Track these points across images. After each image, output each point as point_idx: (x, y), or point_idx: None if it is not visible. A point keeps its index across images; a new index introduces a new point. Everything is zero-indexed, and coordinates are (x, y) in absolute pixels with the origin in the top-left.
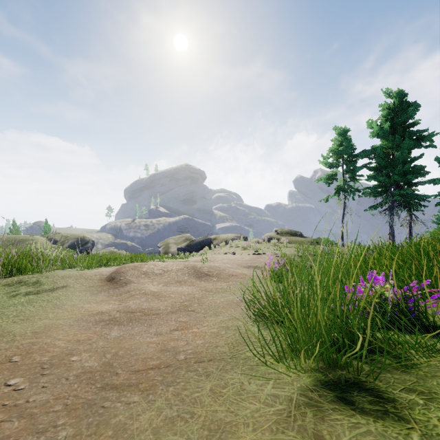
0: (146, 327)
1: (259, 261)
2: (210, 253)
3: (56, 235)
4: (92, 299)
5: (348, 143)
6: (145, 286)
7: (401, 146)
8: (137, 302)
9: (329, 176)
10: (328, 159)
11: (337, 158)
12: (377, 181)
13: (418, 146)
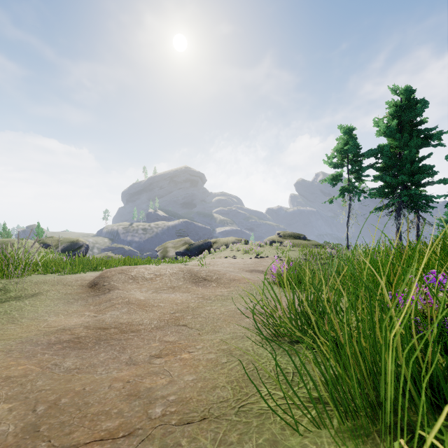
0: (116, 352)
1: (262, 265)
2: (210, 257)
3: (48, 239)
4: (63, 309)
5: (354, 142)
6: (130, 293)
7: (409, 144)
8: (115, 313)
9: (334, 176)
10: (332, 159)
11: (342, 158)
12: (384, 182)
13: (426, 145)
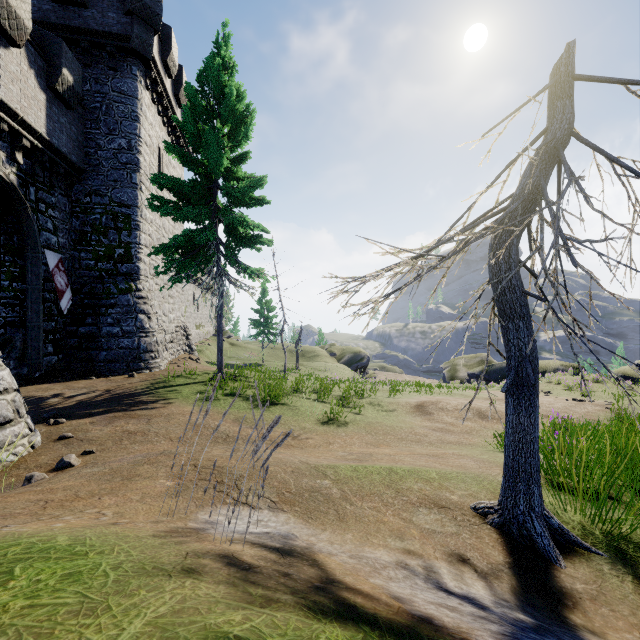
0: (449, 435)
1: (572, 411)
2: None
3: (333, 347)
4: (415, 419)
5: None
6: (443, 417)
7: None
8: (441, 425)
9: None
10: None
11: None
12: None
13: None
